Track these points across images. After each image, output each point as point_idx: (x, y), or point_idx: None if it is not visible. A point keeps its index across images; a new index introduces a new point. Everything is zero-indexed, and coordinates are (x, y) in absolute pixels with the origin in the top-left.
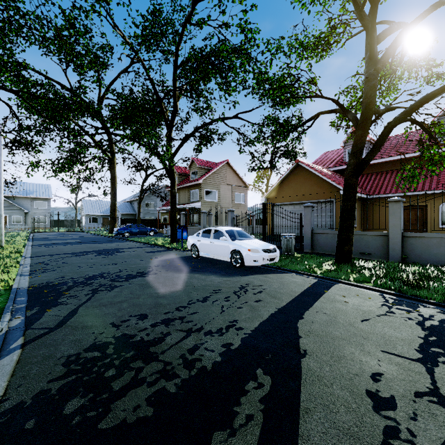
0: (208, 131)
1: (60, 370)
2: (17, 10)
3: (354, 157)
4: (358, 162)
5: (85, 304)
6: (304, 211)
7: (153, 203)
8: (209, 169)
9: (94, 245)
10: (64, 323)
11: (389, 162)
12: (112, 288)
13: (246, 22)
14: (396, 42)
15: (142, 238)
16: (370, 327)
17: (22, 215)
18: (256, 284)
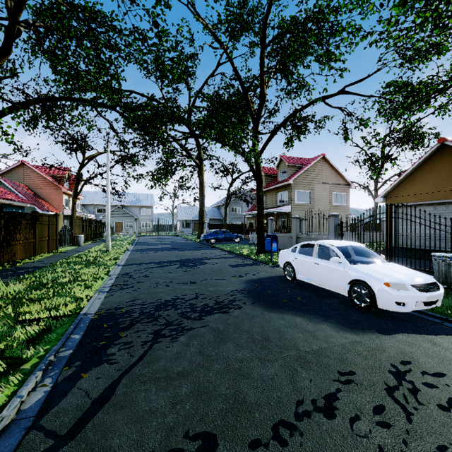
0: (302, 120)
1: None
2: (113, 28)
3: None
4: None
5: (132, 370)
6: None
7: (239, 207)
8: (300, 166)
9: (181, 252)
10: (82, 426)
11: None
12: (179, 332)
13: None
14: None
15: (227, 245)
16: None
17: (133, 221)
18: (424, 365)
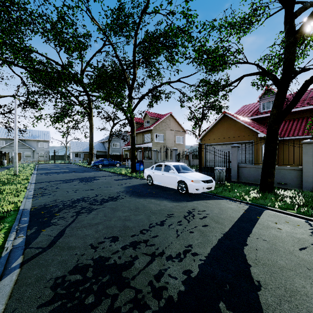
0: (158, 92)
1: (49, 293)
2: (25, 10)
3: (276, 108)
4: (279, 112)
5: (70, 225)
6: (232, 150)
7: (118, 143)
8: (158, 119)
9: (78, 173)
10: (54, 243)
11: (296, 112)
12: (91, 210)
13: (188, 9)
14: (312, 16)
15: (111, 168)
16: (309, 256)
17: (31, 152)
18: (200, 209)
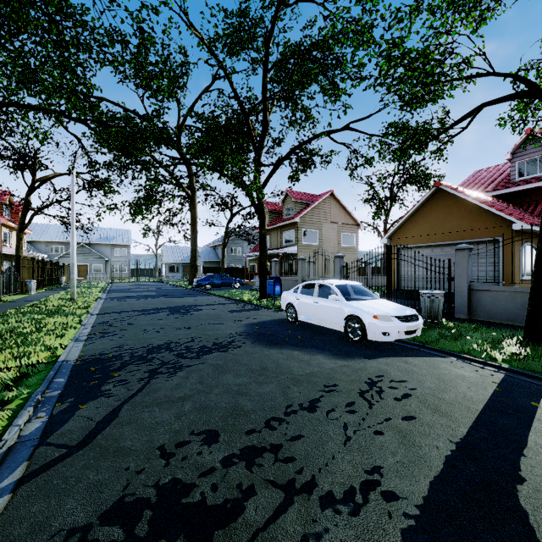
0: (308, 153)
1: None
2: (83, 24)
3: None
4: None
5: (133, 399)
6: (456, 257)
7: (239, 248)
8: (308, 203)
9: (169, 299)
10: (92, 438)
11: None
12: (177, 369)
13: None
14: None
15: (225, 291)
16: None
17: (102, 264)
18: (393, 376)
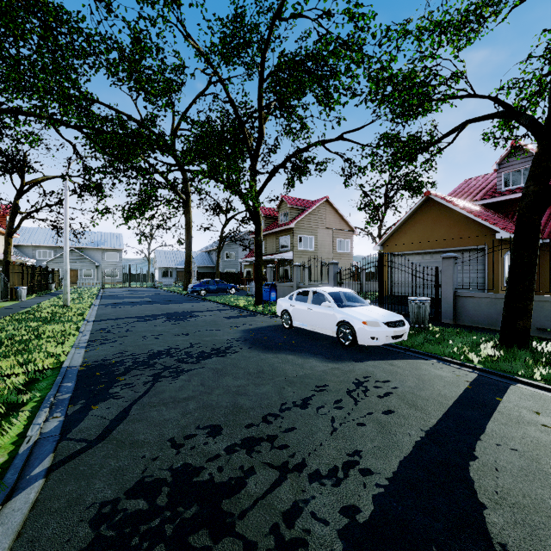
0: (303, 160)
1: (85, 535)
2: (79, 31)
3: (536, 182)
4: (542, 189)
5: (140, 400)
6: (443, 265)
7: (234, 253)
8: (303, 209)
9: (165, 305)
10: (108, 433)
11: None
12: (179, 373)
13: (357, 5)
14: None
15: (221, 297)
16: None
17: (93, 269)
18: (379, 377)
